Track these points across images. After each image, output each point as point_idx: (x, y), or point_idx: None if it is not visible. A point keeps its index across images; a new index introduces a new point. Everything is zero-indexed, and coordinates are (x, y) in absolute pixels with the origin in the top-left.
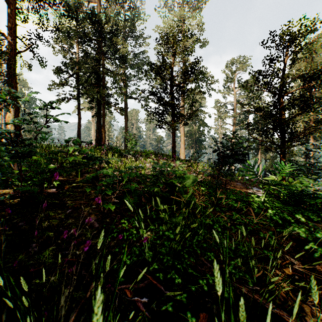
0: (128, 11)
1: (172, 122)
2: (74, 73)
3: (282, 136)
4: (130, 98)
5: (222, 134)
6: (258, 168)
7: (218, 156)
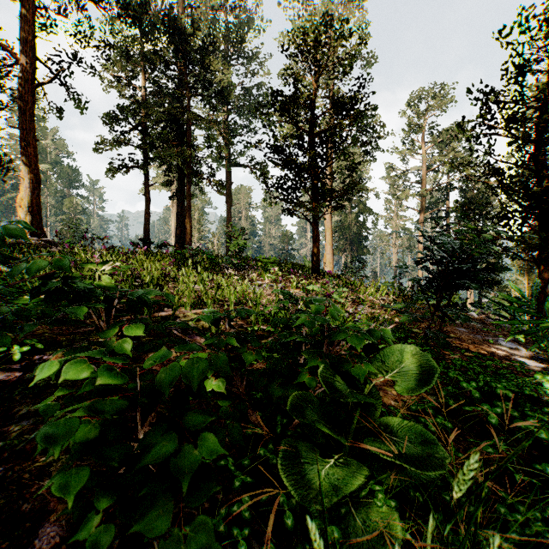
0: (231, 11)
1: (313, 204)
2: (138, 122)
3: (543, 228)
4: (236, 165)
5: (399, 227)
6: (548, 304)
7: (429, 273)
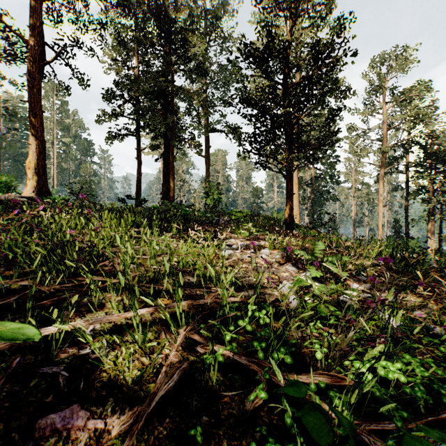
0: None
1: (287, 157)
2: (131, 97)
3: None
4: (213, 131)
5: (358, 182)
6: None
7: None
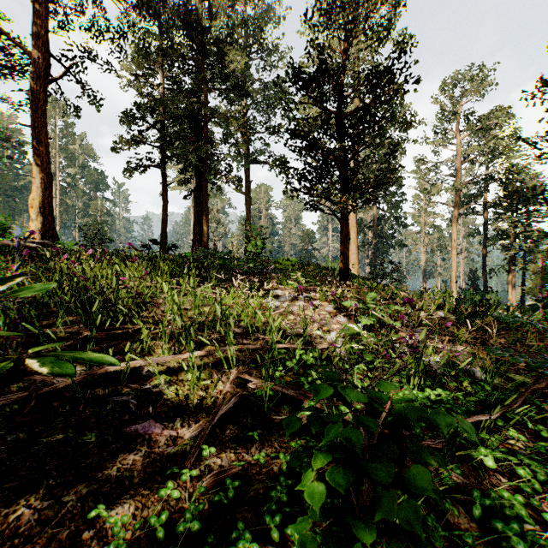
0: (250, 0)
1: (342, 196)
2: (155, 120)
3: None
4: (255, 162)
5: (428, 225)
6: None
7: None
